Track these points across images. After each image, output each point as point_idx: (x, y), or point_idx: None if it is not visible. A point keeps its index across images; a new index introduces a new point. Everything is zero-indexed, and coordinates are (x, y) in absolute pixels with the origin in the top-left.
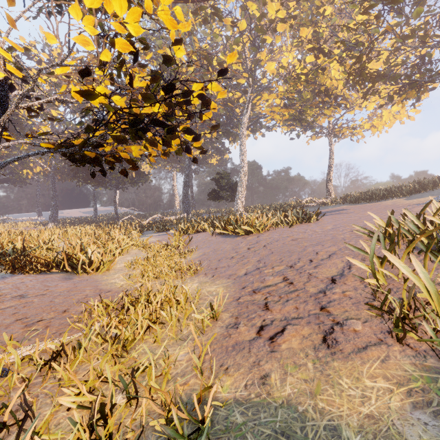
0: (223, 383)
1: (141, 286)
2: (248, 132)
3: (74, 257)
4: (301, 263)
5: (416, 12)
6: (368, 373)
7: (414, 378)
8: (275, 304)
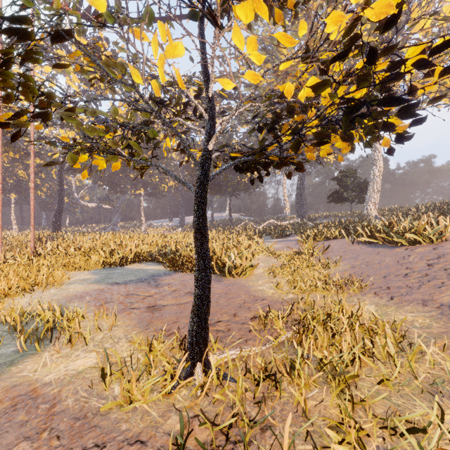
0: None
1: (301, 299)
2: None
3: (221, 260)
4: None
5: None
6: None
7: None
8: None
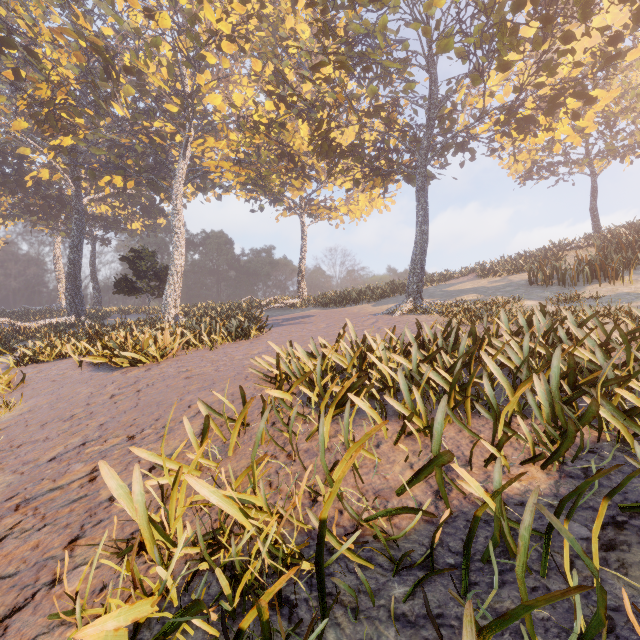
0: None
1: None
2: (193, 189)
3: None
4: (150, 430)
5: (371, 88)
6: None
7: None
8: (12, 541)
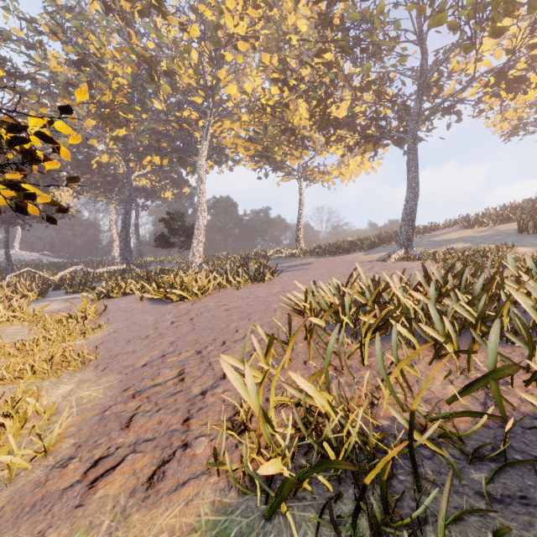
0: None
1: None
2: (211, 163)
3: None
4: (212, 347)
5: (366, 66)
6: (159, 527)
7: (198, 526)
8: (141, 418)
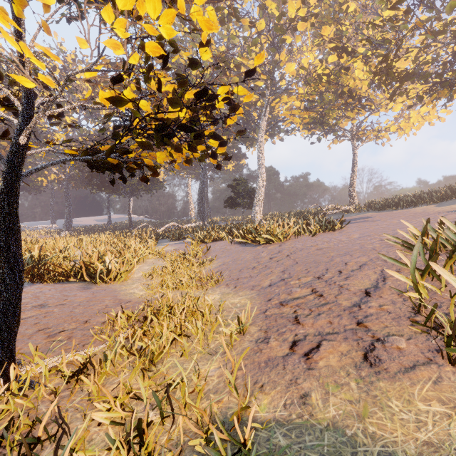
0: (260, 402)
1: (161, 297)
2: (266, 136)
3: (92, 266)
4: (329, 274)
5: (450, 5)
6: (420, 395)
7: None
8: (306, 318)
